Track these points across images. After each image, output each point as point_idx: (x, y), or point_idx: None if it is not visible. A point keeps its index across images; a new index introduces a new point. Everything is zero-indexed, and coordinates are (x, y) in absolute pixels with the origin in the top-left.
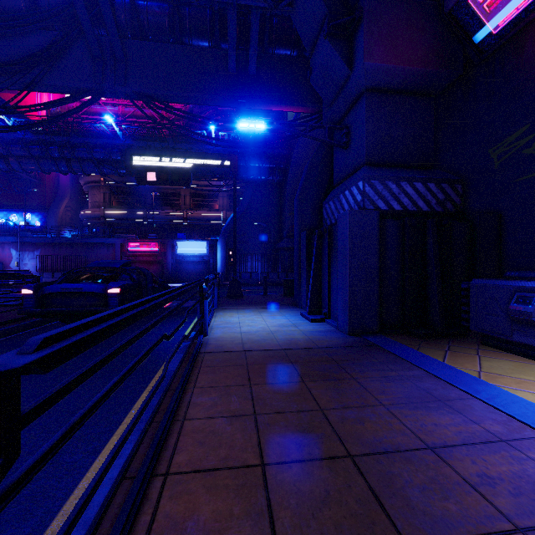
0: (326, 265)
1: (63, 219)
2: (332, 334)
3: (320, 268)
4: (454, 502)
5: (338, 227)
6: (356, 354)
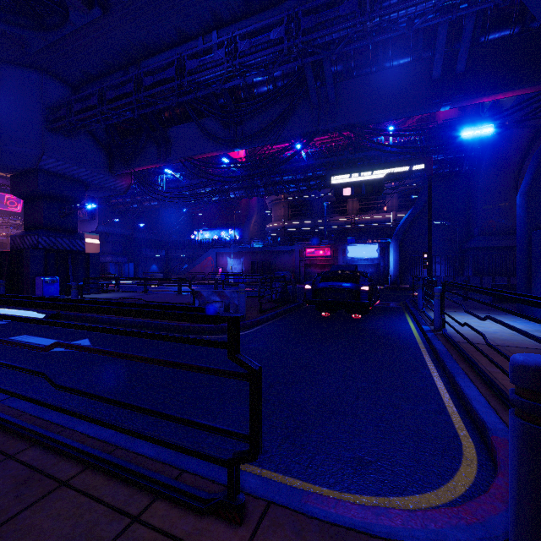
0: None
1: (253, 232)
2: None
3: None
4: None
5: None
6: None
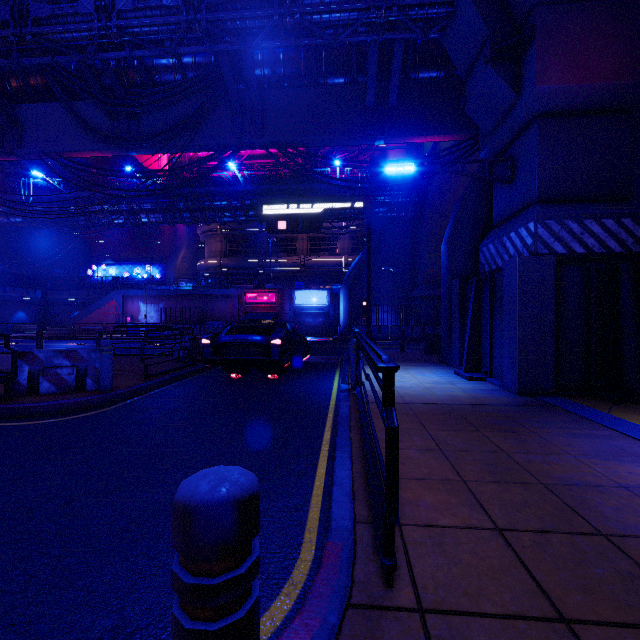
0: (487, 317)
1: (181, 270)
2: (498, 393)
3: (479, 321)
4: None
5: (504, 275)
6: (531, 413)
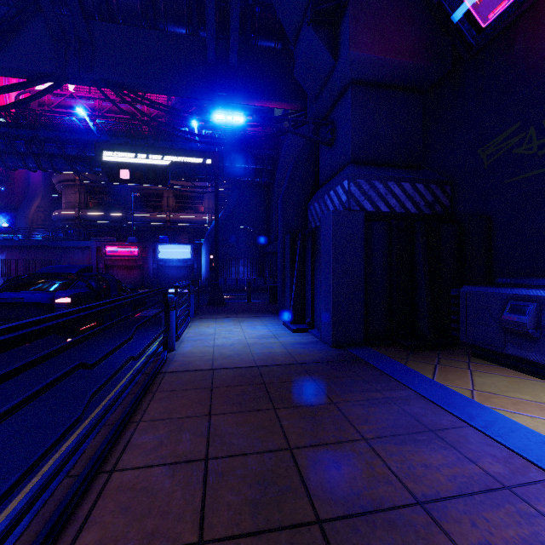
0: (310, 270)
1: (35, 220)
2: (314, 347)
3: (304, 274)
4: None
5: (322, 230)
6: (338, 371)
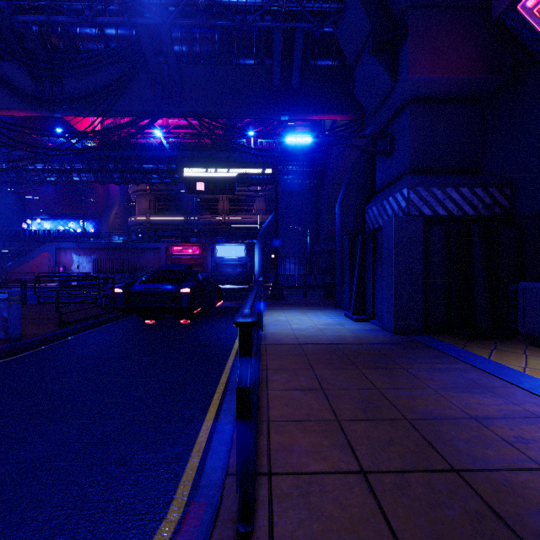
0: (370, 268)
1: (113, 225)
2: (378, 333)
3: (364, 271)
4: (492, 451)
5: (383, 233)
6: (403, 350)
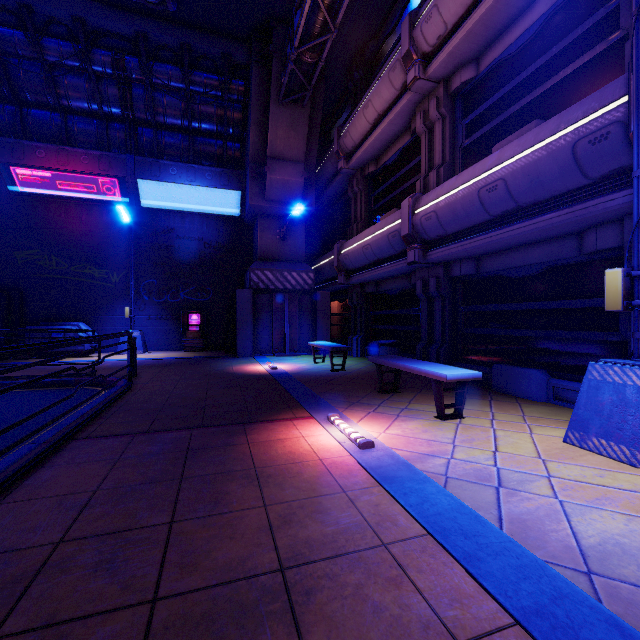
0: None
1: None
2: None
3: None
4: None
5: None
6: None
